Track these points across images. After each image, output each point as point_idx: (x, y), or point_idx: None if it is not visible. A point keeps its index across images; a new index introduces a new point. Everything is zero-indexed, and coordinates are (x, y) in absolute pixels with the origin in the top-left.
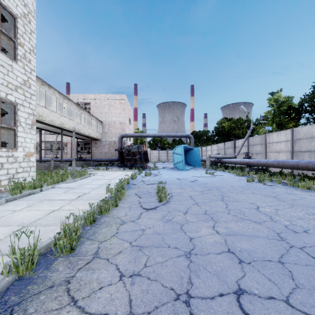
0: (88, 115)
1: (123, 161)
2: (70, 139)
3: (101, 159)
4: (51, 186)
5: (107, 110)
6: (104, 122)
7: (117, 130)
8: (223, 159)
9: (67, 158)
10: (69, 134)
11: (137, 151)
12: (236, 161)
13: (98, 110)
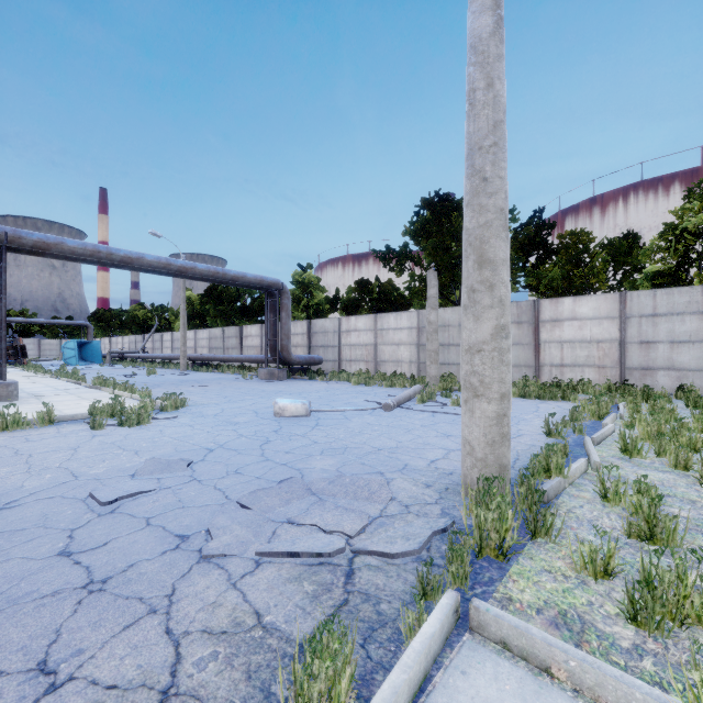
0: None
1: None
2: None
3: None
4: None
5: None
6: None
7: None
8: (126, 354)
9: None
10: None
11: (10, 346)
12: (134, 356)
13: None
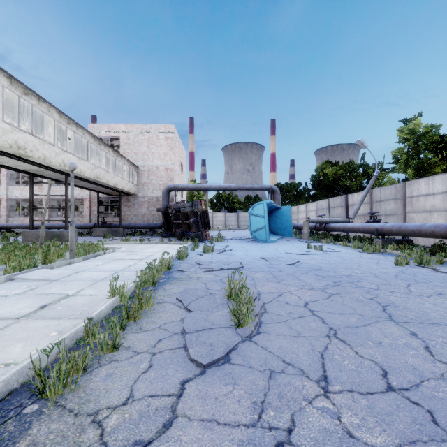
0: (114, 155)
1: (169, 228)
2: (88, 193)
3: (135, 224)
4: (6, 277)
5: (145, 150)
6: (140, 167)
7: (162, 180)
8: (331, 224)
9: (83, 223)
10: (83, 185)
11: (190, 212)
12: (357, 227)
13: (132, 150)
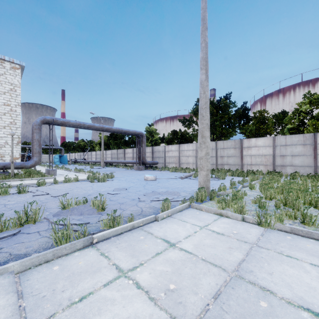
0: None
1: None
2: None
3: None
4: None
5: None
6: None
7: None
8: (77, 160)
9: None
10: None
11: None
12: (81, 161)
13: None
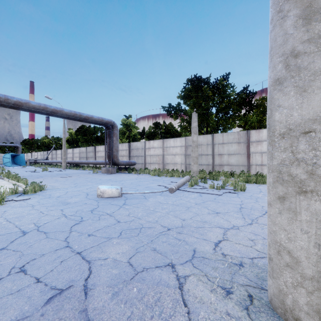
0: None
1: None
2: None
3: None
4: None
5: None
6: None
7: None
8: (38, 161)
9: None
10: None
11: None
12: (41, 161)
13: None
